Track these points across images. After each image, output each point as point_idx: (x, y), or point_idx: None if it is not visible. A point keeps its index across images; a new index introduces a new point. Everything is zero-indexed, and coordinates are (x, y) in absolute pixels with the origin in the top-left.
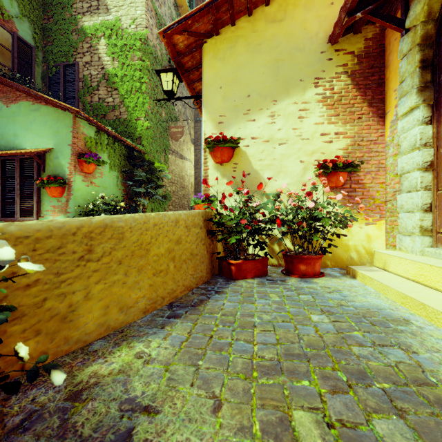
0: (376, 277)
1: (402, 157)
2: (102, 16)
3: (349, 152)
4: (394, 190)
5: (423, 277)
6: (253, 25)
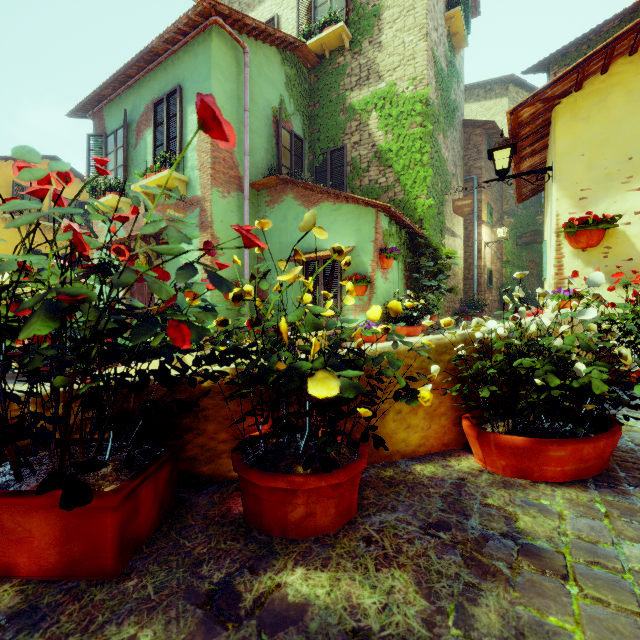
0: None
1: None
2: (373, 86)
3: None
4: None
5: None
6: (637, 65)
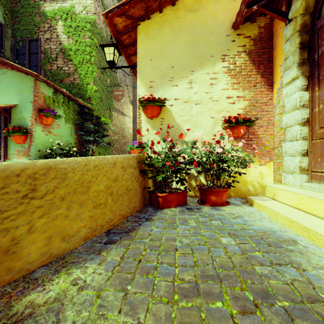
0: (268, 205)
1: (286, 115)
2: (60, 3)
3: (247, 111)
4: (280, 139)
5: (303, 206)
6: (175, 12)
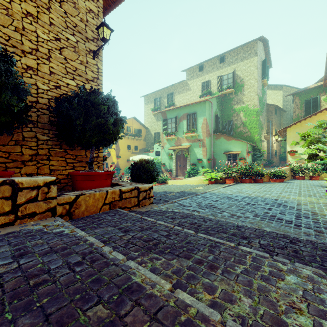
0: None
1: None
2: (241, 105)
3: None
4: None
5: None
6: (301, 124)
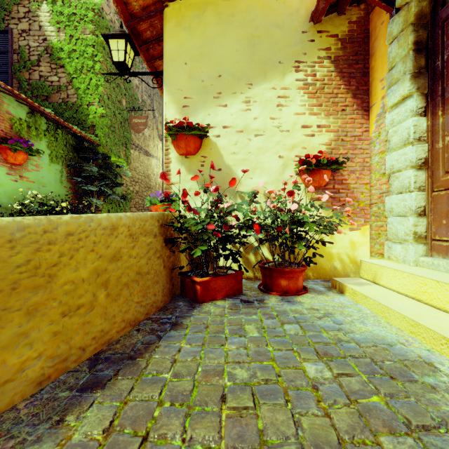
0: (369, 294)
1: (392, 154)
2: None
3: (333, 148)
4: (381, 191)
5: (427, 295)
6: None
